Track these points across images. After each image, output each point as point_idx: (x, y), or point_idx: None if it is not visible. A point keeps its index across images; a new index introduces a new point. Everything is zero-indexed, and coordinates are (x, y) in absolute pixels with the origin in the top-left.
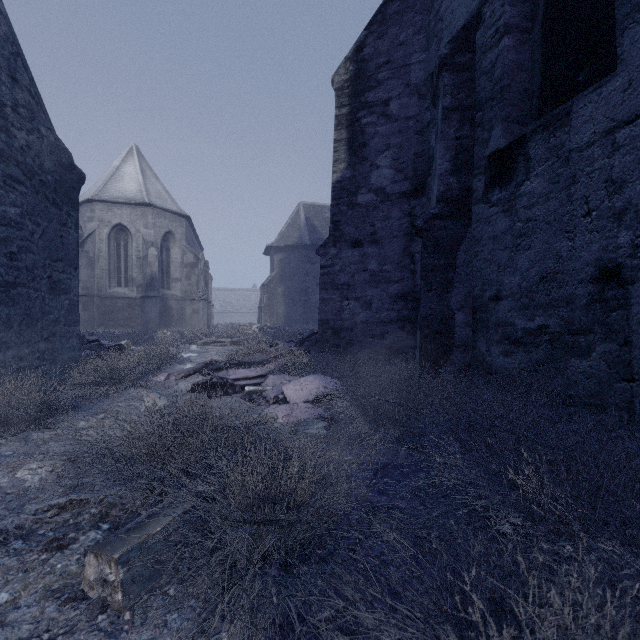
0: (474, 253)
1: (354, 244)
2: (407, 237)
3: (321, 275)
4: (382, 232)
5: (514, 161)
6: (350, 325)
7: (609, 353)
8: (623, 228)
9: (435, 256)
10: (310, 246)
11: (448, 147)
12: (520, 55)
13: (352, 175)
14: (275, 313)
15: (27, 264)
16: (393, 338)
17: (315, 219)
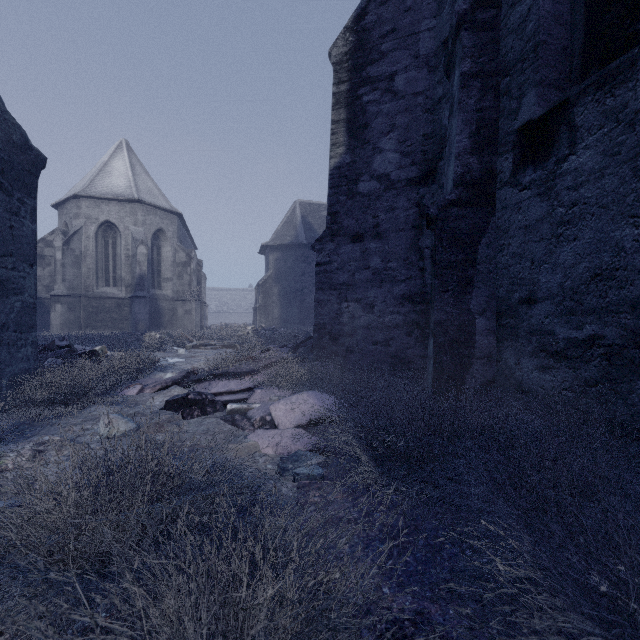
0: (499, 247)
1: (354, 238)
2: (415, 230)
3: (317, 273)
4: (386, 224)
5: (553, 132)
6: (350, 330)
7: None
8: None
9: (452, 250)
10: (306, 245)
11: (467, 121)
12: (558, 5)
13: (352, 160)
14: (270, 314)
15: None
16: (399, 345)
17: (311, 217)
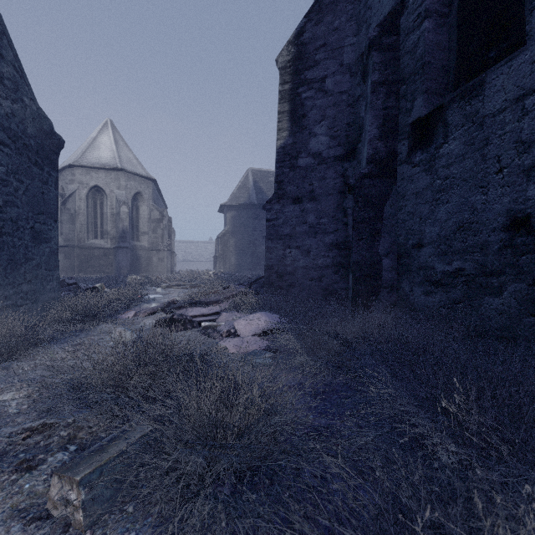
0: (399, 207)
1: (295, 201)
2: (340, 194)
3: (267, 227)
4: (319, 190)
5: (434, 127)
6: (292, 270)
7: (519, 292)
8: (532, 183)
9: (365, 210)
10: (257, 205)
11: (376, 116)
12: (439, 36)
13: (293, 142)
14: (228, 261)
15: (12, 216)
16: (328, 281)
17: (261, 182)
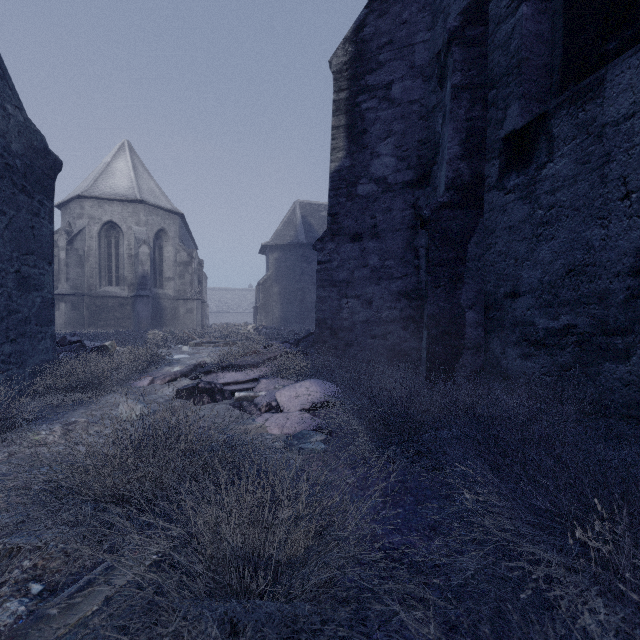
0: (487, 245)
1: (353, 238)
2: (411, 230)
3: (318, 271)
4: (384, 225)
5: (534, 141)
6: (349, 325)
7: None
8: None
9: (443, 249)
10: (306, 245)
11: (458, 129)
12: (539, 25)
13: (351, 164)
14: (271, 313)
15: None
16: (395, 339)
17: (311, 218)
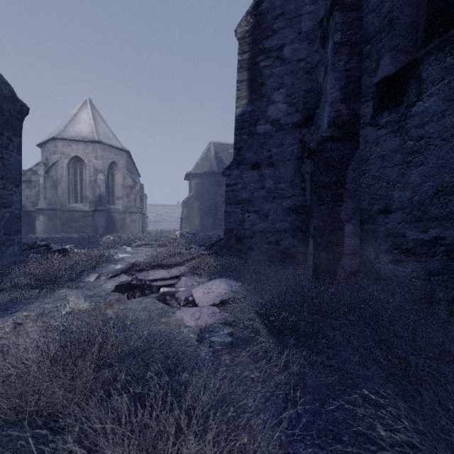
0: (362, 171)
1: (253, 166)
2: (298, 160)
3: (226, 192)
4: (277, 156)
5: (404, 85)
6: (250, 233)
7: None
8: None
9: (327, 174)
10: (218, 173)
11: (338, 78)
12: None
13: (252, 109)
14: (192, 222)
15: None
16: (286, 244)
17: (222, 154)
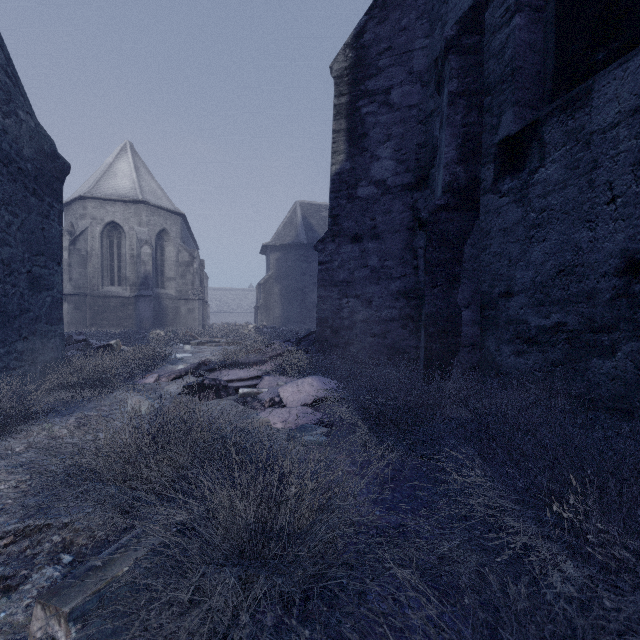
0: (482, 247)
1: (354, 239)
2: (409, 231)
3: (319, 271)
4: (383, 226)
5: (527, 147)
6: (349, 324)
7: (637, 353)
8: None
9: (441, 250)
10: (307, 245)
11: (454, 134)
12: (532, 35)
13: (352, 167)
14: (271, 313)
15: (3, 257)
16: (395, 337)
17: (312, 218)
